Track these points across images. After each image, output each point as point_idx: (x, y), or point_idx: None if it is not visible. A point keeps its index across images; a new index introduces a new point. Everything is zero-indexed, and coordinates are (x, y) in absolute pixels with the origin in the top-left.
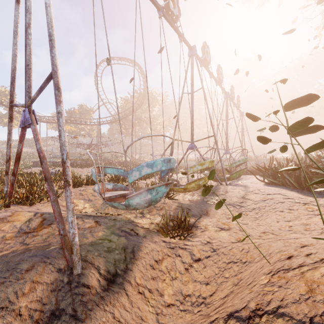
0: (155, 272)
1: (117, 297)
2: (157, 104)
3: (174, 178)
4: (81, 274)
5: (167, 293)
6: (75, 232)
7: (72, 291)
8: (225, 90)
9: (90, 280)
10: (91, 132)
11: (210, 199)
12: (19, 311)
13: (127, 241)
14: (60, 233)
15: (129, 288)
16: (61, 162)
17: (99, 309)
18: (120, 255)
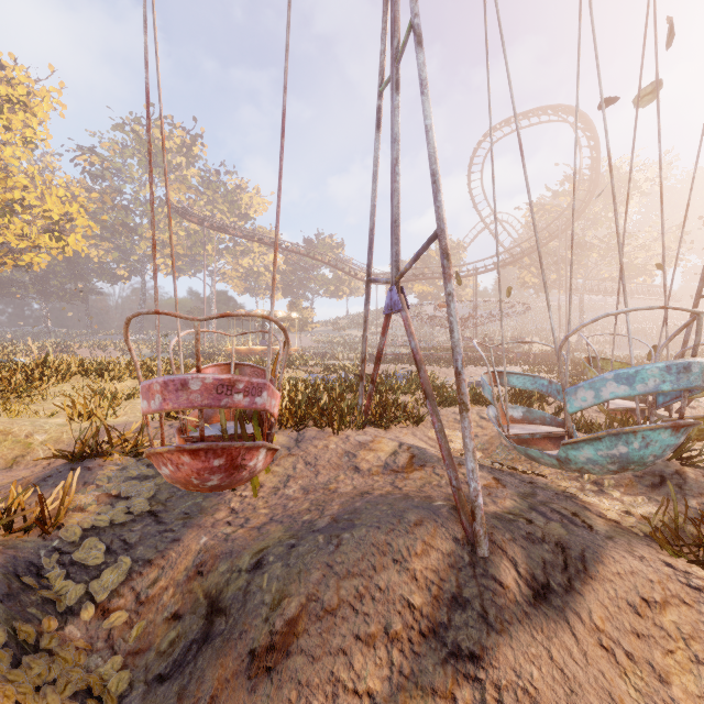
0: (641, 622)
1: (553, 629)
2: (634, 195)
3: (703, 405)
4: (487, 559)
5: (679, 684)
6: (477, 488)
7: (478, 580)
8: None
9: (503, 575)
10: (460, 291)
11: None
12: (414, 573)
13: (568, 534)
14: (452, 483)
15: (578, 627)
16: (410, 355)
17: (523, 629)
18: (553, 555)
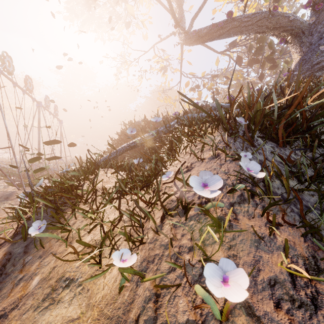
0: None
1: None
2: None
3: None
4: None
5: None
6: None
7: None
8: (36, 100)
9: None
10: None
11: (3, 204)
12: None
13: None
14: None
15: None
16: None
17: None
18: None
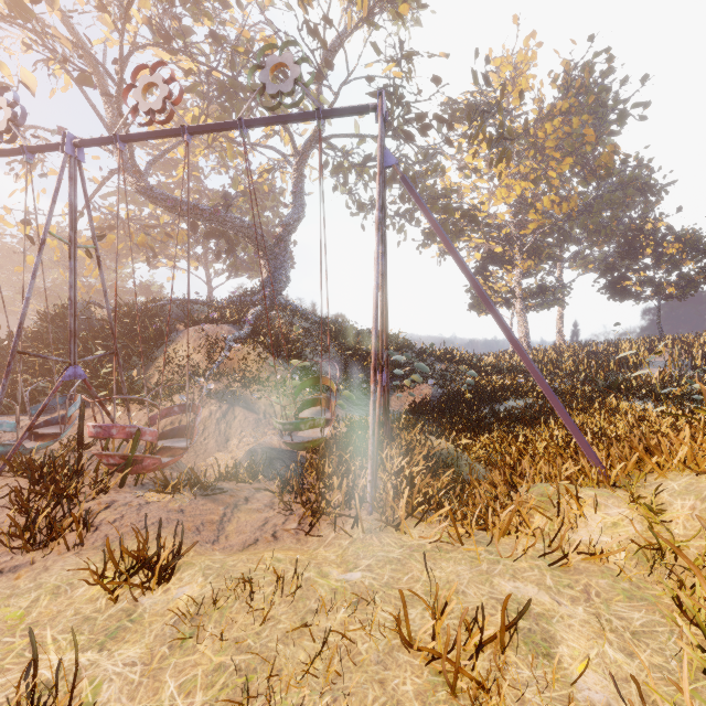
0: None
1: None
2: None
3: None
4: None
5: None
6: None
7: None
8: None
9: None
10: None
11: None
12: None
13: None
14: None
15: None
16: None
17: None
18: None
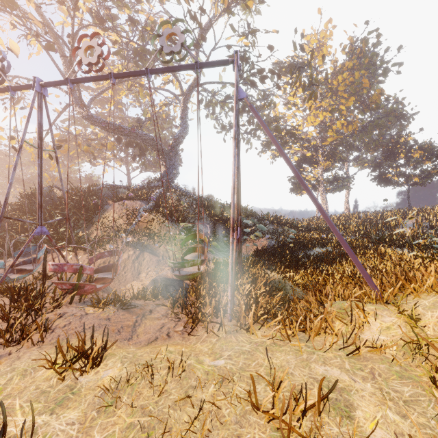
0: None
1: None
2: None
3: None
4: None
5: None
6: None
7: None
8: None
9: None
10: None
11: None
12: None
13: None
14: None
15: None
16: None
17: None
18: None
